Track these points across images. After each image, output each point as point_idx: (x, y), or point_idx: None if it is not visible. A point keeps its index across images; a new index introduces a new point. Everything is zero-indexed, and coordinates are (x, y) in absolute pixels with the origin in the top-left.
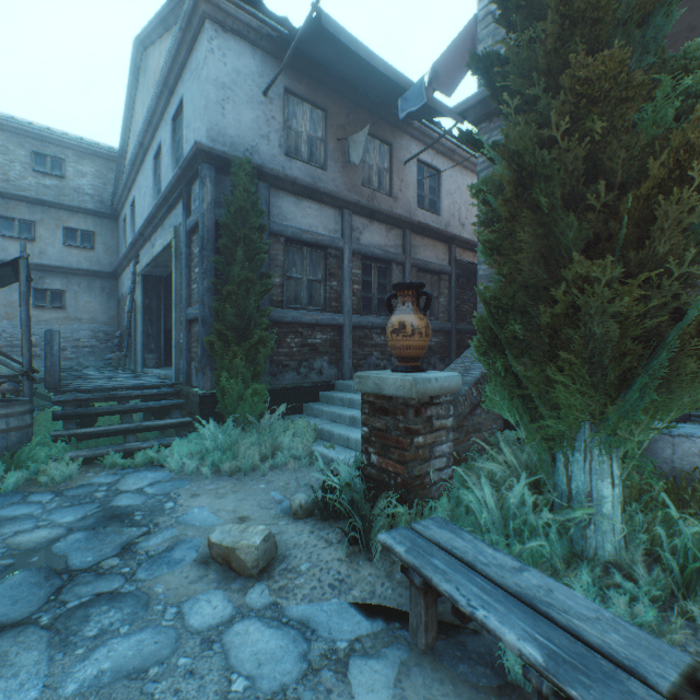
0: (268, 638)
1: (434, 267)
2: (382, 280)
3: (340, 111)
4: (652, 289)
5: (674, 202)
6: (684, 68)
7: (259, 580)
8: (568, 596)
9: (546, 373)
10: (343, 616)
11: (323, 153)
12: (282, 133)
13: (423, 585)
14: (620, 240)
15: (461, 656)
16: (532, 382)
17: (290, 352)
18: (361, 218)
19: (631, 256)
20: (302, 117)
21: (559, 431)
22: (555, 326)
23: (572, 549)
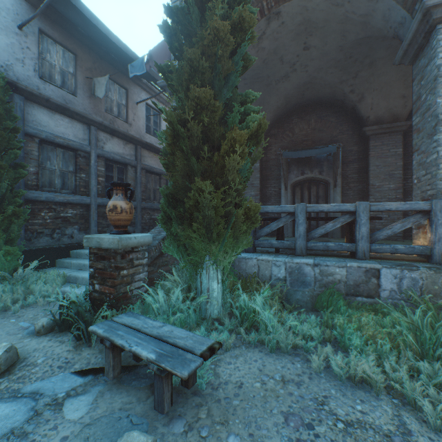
0: (4, 408)
1: (157, 170)
2: (121, 176)
3: (88, 58)
4: (227, 195)
5: (232, 159)
6: (245, 100)
7: (1, 379)
8: (179, 331)
9: (188, 232)
10: (66, 380)
11: (74, 84)
12: (37, 62)
13: (111, 345)
14: (213, 172)
15: (135, 378)
16: (185, 237)
17: (44, 223)
18: (105, 133)
19: (219, 180)
20: (56, 54)
21: (196, 260)
22: (192, 210)
23: (202, 316)
